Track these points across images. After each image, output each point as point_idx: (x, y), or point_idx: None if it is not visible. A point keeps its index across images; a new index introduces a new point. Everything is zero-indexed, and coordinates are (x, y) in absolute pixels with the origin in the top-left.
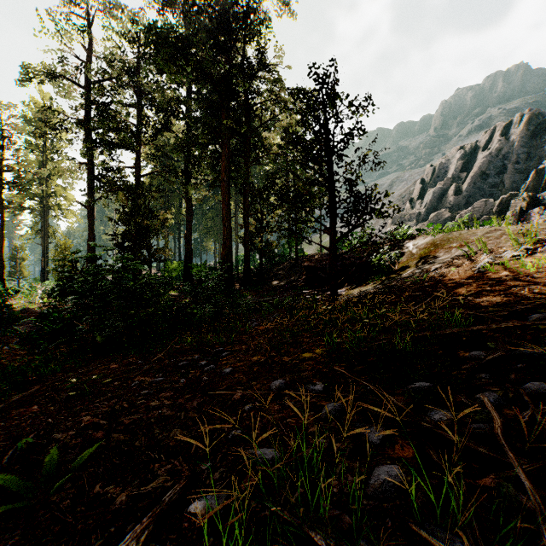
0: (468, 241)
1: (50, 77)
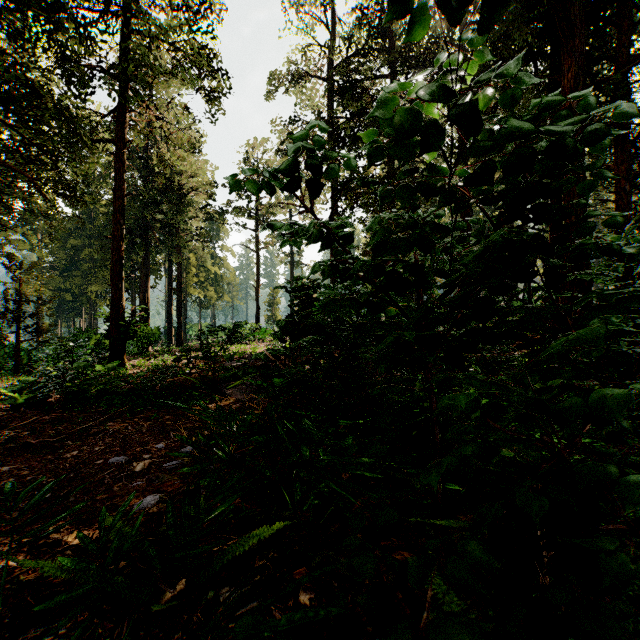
0: None
1: (294, 81)
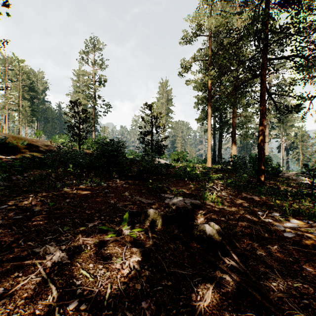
0: (31, 140)
1: None
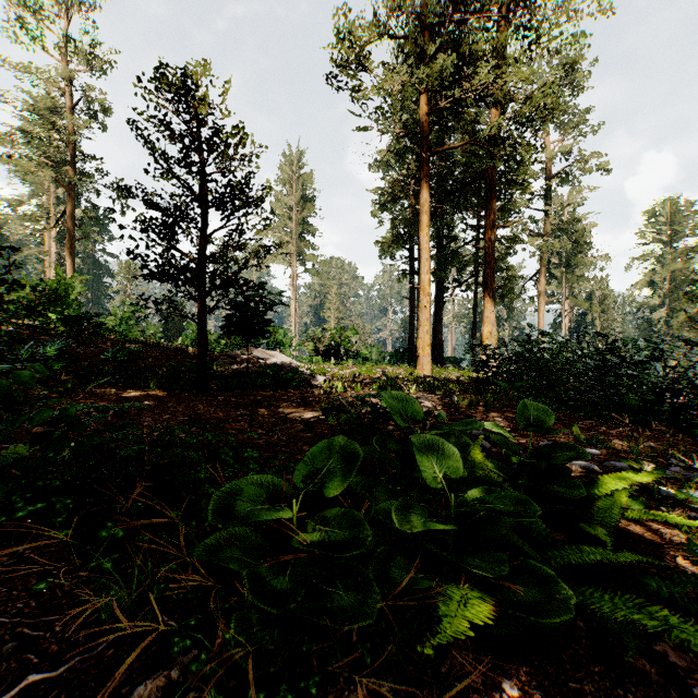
0: None
1: None
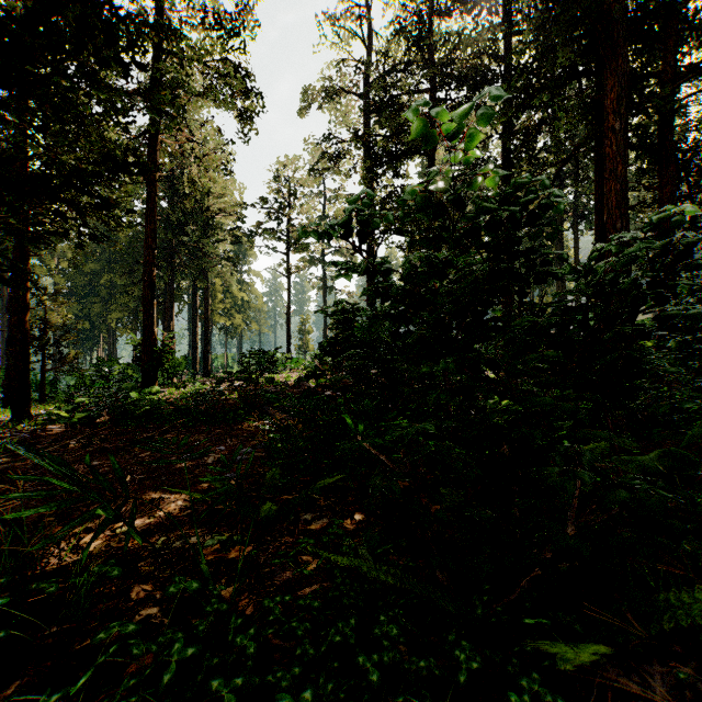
0: None
1: (328, 96)
